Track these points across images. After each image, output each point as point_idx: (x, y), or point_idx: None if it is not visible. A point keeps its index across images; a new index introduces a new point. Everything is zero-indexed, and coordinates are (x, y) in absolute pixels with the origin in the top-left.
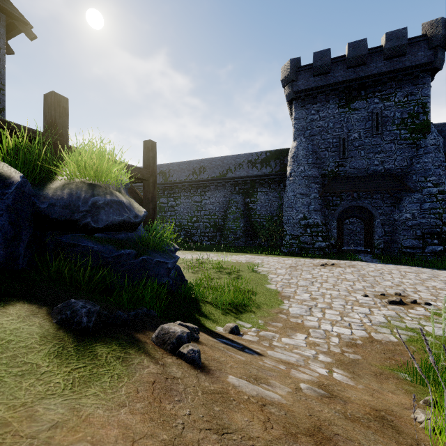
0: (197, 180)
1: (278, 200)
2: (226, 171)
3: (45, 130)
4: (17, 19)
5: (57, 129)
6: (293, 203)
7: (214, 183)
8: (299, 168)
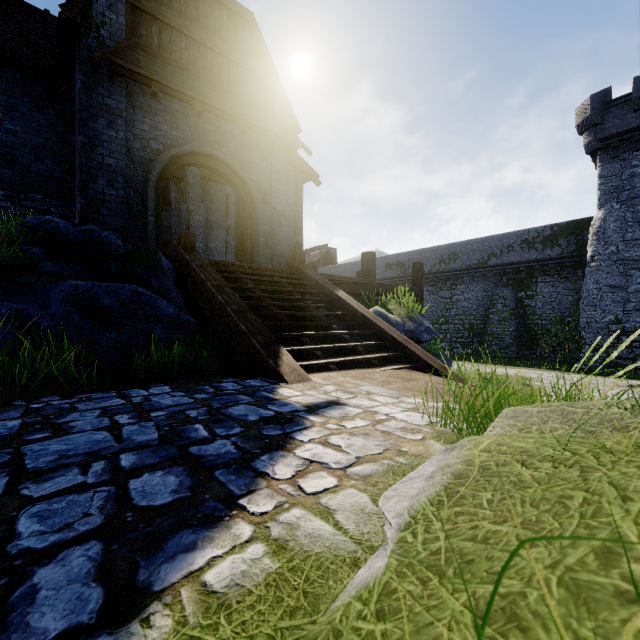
0: (446, 270)
1: (573, 293)
2: (487, 256)
3: (363, 275)
4: (311, 175)
5: (370, 274)
6: (596, 299)
7: (469, 273)
8: (607, 249)
